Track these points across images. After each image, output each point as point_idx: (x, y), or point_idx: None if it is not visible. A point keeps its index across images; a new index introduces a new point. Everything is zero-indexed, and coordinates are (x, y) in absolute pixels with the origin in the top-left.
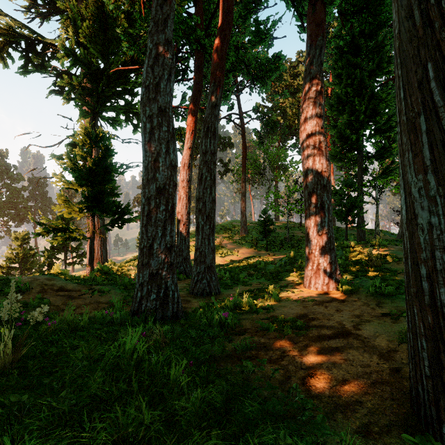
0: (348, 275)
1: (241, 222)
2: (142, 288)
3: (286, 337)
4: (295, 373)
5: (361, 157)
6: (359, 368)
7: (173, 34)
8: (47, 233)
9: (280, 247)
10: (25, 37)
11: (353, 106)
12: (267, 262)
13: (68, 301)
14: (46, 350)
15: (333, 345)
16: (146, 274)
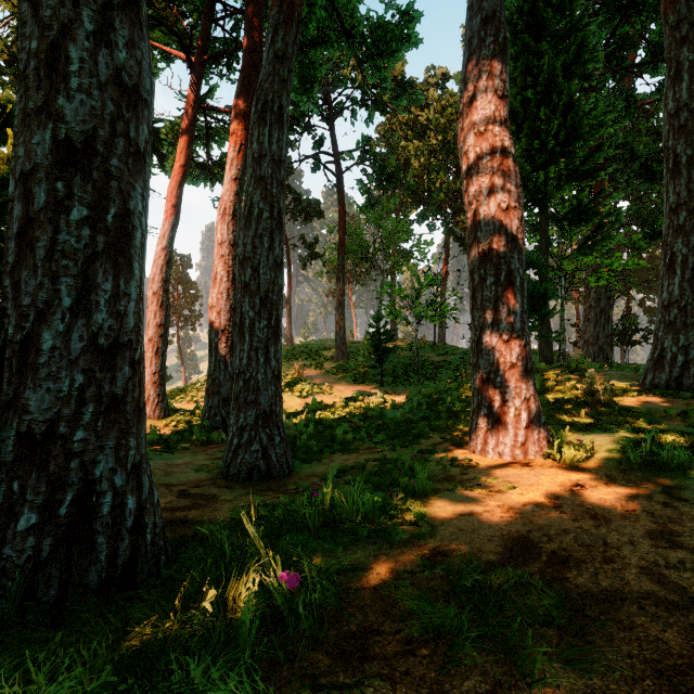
0: (552, 425)
1: (337, 339)
2: None
3: (532, 685)
4: None
5: (546, 219)
6: None
7: None
8: None
9: (404, 379)
10: None
11: (536, 125)
12: (384, 405)
13: None
14: None
15: None
16: (6, 438)
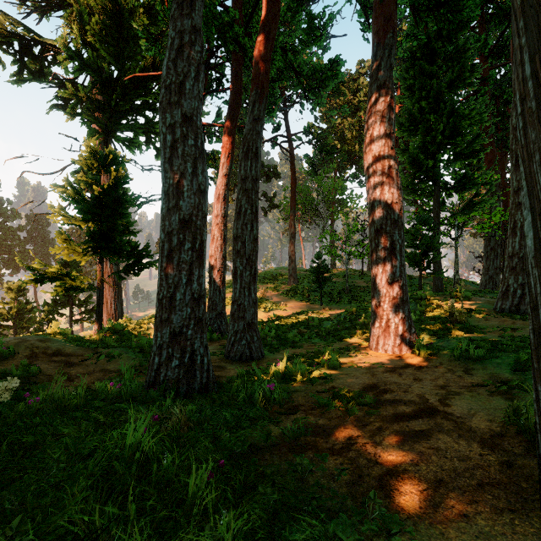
0: (424, 334)
1: (290, 269)
2: (160, 351)
3: (351, 417)
4: (368, 469)
5: (438, 188)
6: (457, 462)
7: (204, 30)
8: (40, 281)
9: (338, 299)
10: (18, 36)
11: (428, 125)
12: (322, 318)
13: (65, 369)
14: (18, 440)
15: (416, 427)
16: (166, 333)
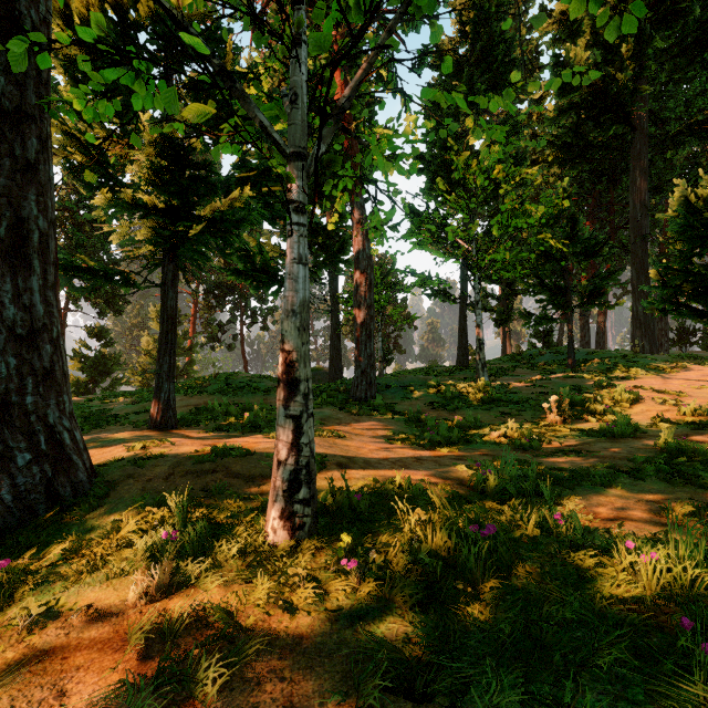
0: None
1: None
2: None
3: None
4: None
5: None
6: None
7: None
8: None
9: None
10: None
11: None
12: None
13: None
14: None
15: None
16: None
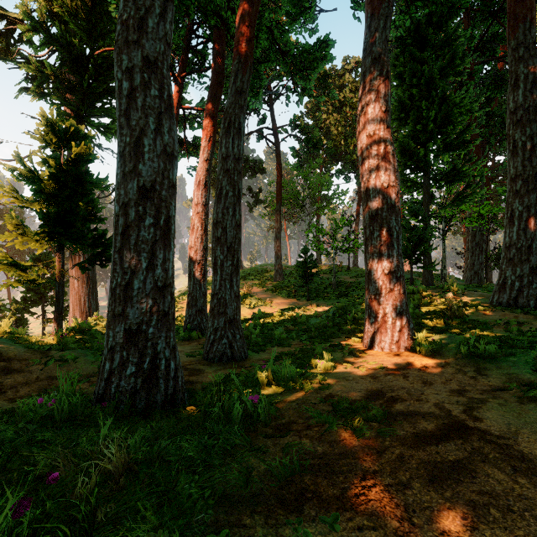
0: (421, 330)
1: (275, 265)
2: (112, 355)
3: (360, 439)
4: None
5: (428, 179)
6: (532, 521)
7: None
8: None
9: (325, 295)
10: None
11: (419, 113)
12: (309, 314)
13: None
14: None
15: (450, 455)
16: (119, 331)
